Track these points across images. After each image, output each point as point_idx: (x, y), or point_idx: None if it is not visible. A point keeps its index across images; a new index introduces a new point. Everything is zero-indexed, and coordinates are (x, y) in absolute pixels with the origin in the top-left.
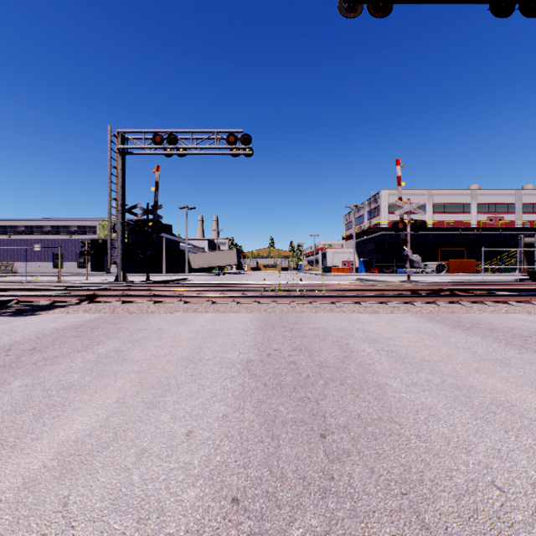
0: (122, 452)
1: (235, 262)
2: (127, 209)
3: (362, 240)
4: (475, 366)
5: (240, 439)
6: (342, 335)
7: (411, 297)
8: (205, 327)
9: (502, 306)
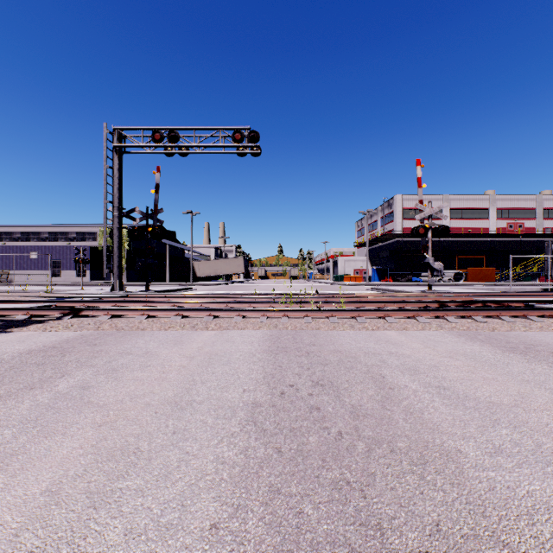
0: None
1: (242, 270)
2: (125, 213)
3: (375, 248)
4: None
5: None
6: (373, 362)
7: (443, 311)
8: (203, 350)
9: (549, 322)
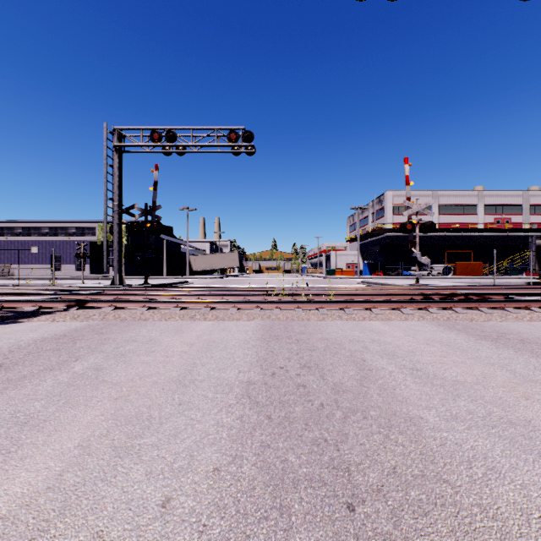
0: (66, 540)
1: (237, 265)
2: (124, 210)
3: (366, 242)
4: (521, 390)
5: (236, 513)
6: (356, 348)
7: (426, 303)
8: (201, 338)
9: (524, 313)
